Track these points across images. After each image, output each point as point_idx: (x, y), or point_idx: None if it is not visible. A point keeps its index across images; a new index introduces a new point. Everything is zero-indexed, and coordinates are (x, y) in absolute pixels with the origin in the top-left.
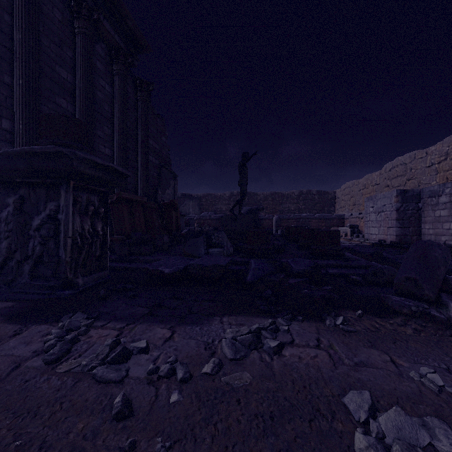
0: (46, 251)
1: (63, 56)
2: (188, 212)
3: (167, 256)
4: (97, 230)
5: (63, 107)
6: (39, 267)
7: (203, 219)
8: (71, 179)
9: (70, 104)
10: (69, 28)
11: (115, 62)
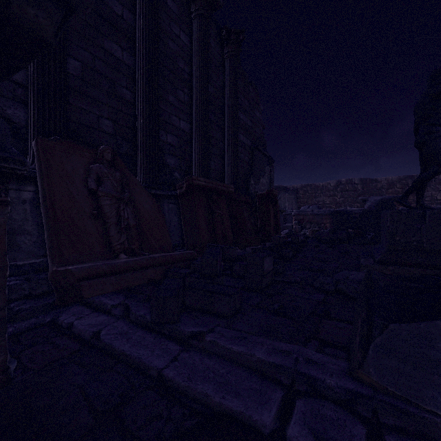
0: None
1: None
2: (283, 207)
3: (278, 338)
4: None
5: (116, 57)
6: None
7: (302, 214)
8: None
9: (127, 53)
10: None
11: (193, 0)
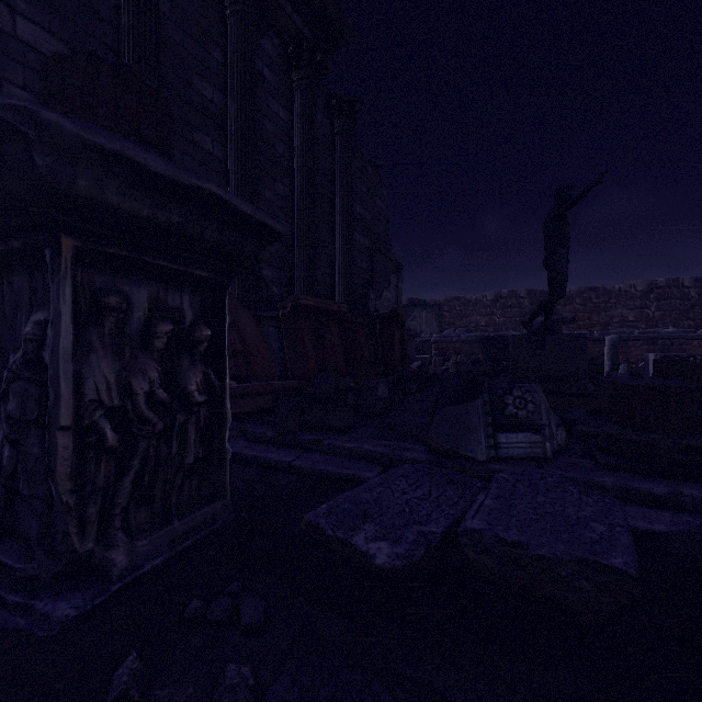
0: (23, 462)
1: (205, 60)
2: (420, 330)
3: (383, 439)
4: (187, 391)
5: (206, 150)
6: (17, 505)
7: (445, 341)
8: (61, 230)
9: (218, 144)
10: (216, 10)
11: (295, 67)
